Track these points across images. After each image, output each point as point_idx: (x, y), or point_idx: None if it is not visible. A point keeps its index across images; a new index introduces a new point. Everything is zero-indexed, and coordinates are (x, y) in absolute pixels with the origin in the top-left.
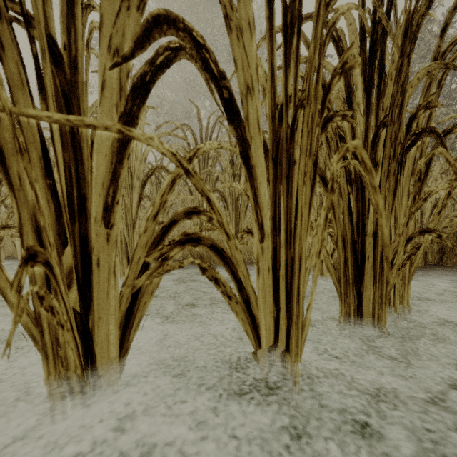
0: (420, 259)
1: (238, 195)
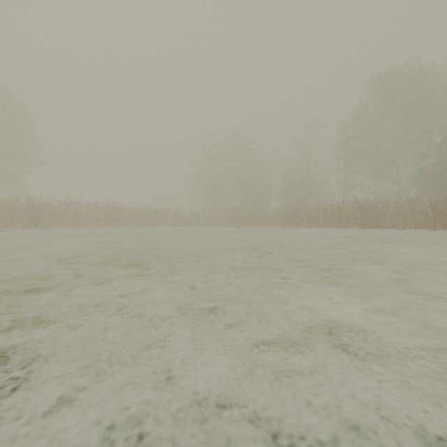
0: None
1: None
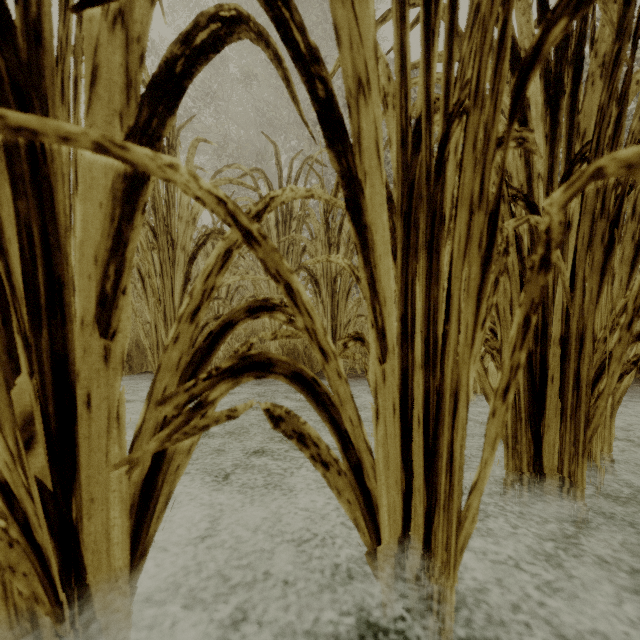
0: (631, 378)
1: (335, 274)
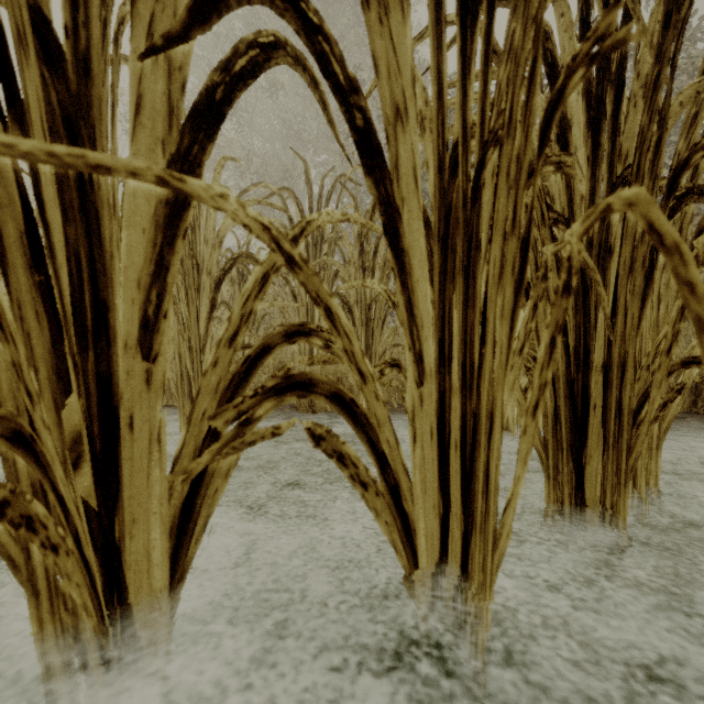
0: (678, 408)
1: (370, 301)
